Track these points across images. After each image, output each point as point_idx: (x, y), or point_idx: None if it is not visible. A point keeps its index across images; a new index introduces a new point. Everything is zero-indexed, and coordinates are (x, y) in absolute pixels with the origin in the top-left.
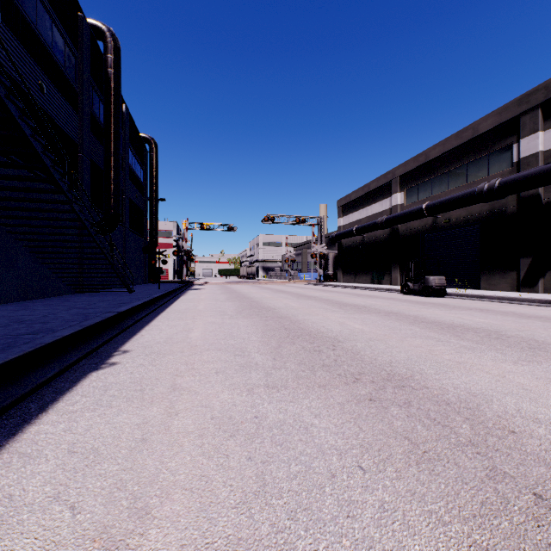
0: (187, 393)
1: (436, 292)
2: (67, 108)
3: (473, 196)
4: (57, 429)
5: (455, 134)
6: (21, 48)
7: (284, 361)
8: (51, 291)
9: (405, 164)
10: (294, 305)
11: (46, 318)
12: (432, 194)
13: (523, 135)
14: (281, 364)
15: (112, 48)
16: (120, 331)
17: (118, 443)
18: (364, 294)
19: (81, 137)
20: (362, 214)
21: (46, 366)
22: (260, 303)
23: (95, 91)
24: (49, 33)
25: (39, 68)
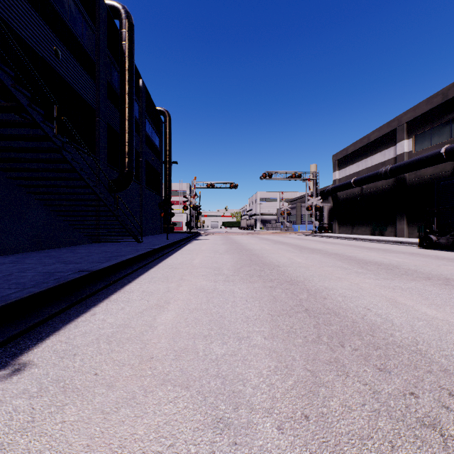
0: None
1: None
2: (84, 75)
3: None
4: None
5: None
6: (34, 13)
7: None
8: (67, 241)
9: (415, 108)
10: (300, 260)
11: (2, 278)
12: (451, 136)
13: None
14: None
15: (126, 23)
16: (71, 303)
17: None
18: (374, 247)
19: (98, 103)
20: (361, 166)
21: None
22: (260, 257)
23: (113, 65)
24: (66, 5)
25: (54, 35)
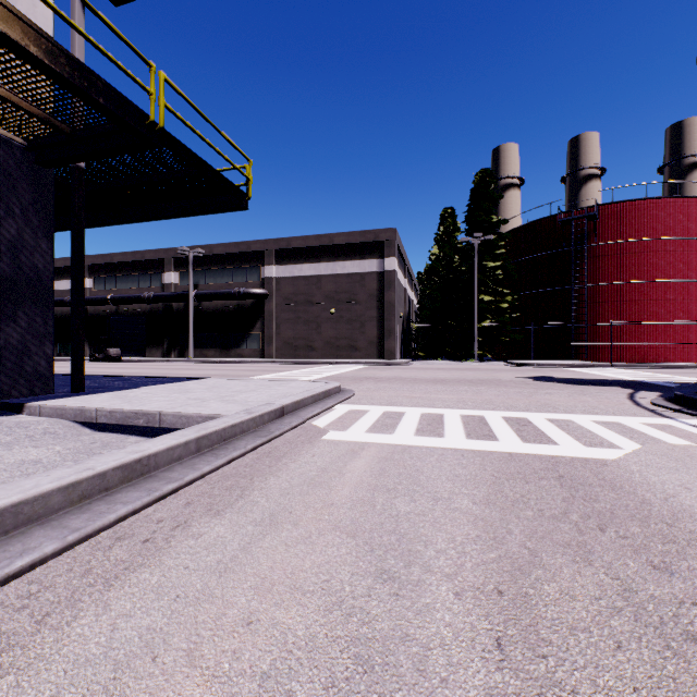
0: None
1: (115, 359)
2: None
3: (141, 299)
4: None
5: (132, 253)
6: None
7: None
8: None
9: (95, 257)
10: None
11: None
12: (117, 287)
13: (167, 271)
14: None
15: None
16: None
17: None
18: (58, 363)
19: None
20: None
21: None
22: None
23: None
24: None
25: None
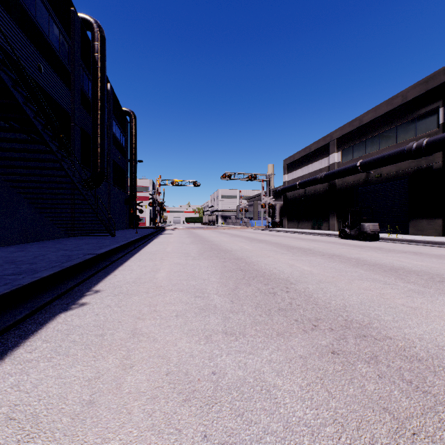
0: (145, 340)
1: (371, 236)
2: (61, 85)
3: (403, 154)
4: (5, 383)
5: (386, 101)
6: (23, 35)
7: (241, 303)
8: (48, 235)
9: (342, 128)
10: (247, 247)
11: (35, 259)
12: (365, 153)
13: None
14: (239, 307)
15: (98, 37)
16: (97, 271)
17: (62, 407)
18: (307, 238)
19: (73, 109)
20: (304, 171)
21: (20, 307)
22: (219, 246)
23: (85, 72)
24: (46, 23)
25: (37, 52)
